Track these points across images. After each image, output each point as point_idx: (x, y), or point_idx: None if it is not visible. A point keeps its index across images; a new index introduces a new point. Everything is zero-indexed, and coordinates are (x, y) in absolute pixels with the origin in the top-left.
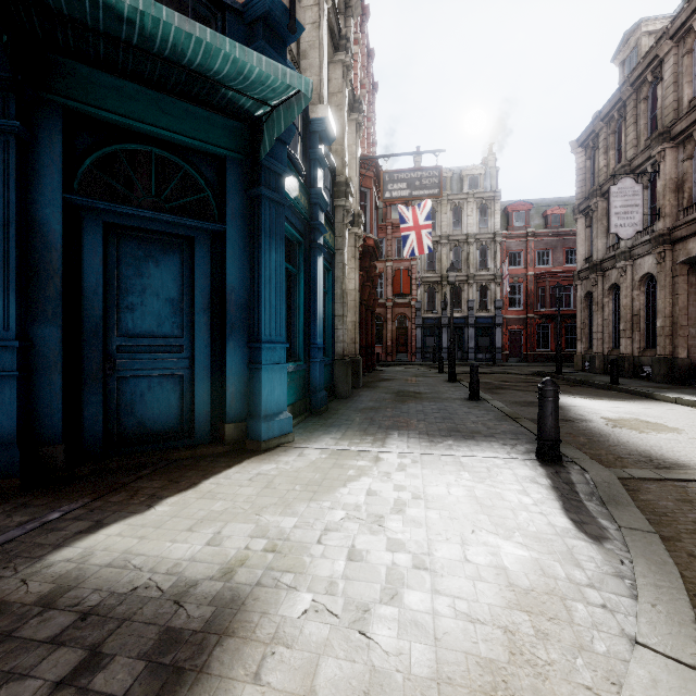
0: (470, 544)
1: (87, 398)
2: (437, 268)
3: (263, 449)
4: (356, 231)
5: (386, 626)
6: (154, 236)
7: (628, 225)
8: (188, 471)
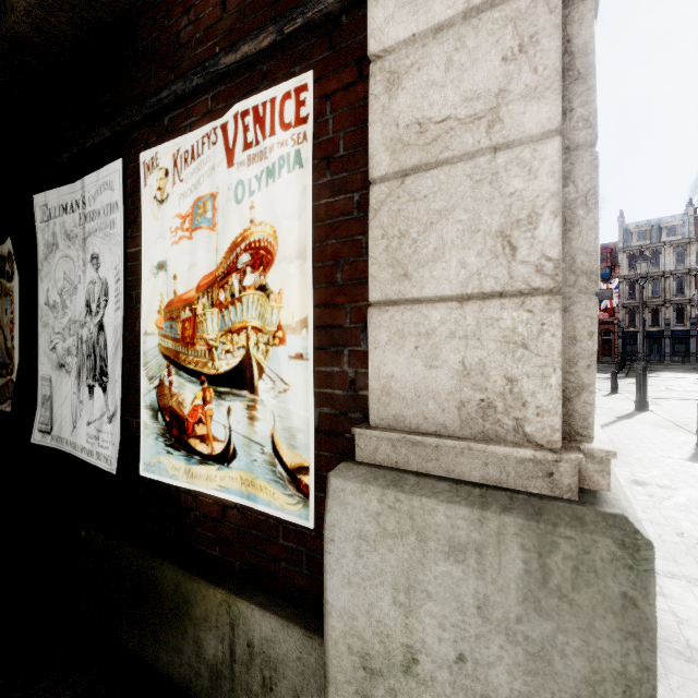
0: None
1: None
2: (637, 296)
3: None
4: None
5: None
6: None
7: None
8: None
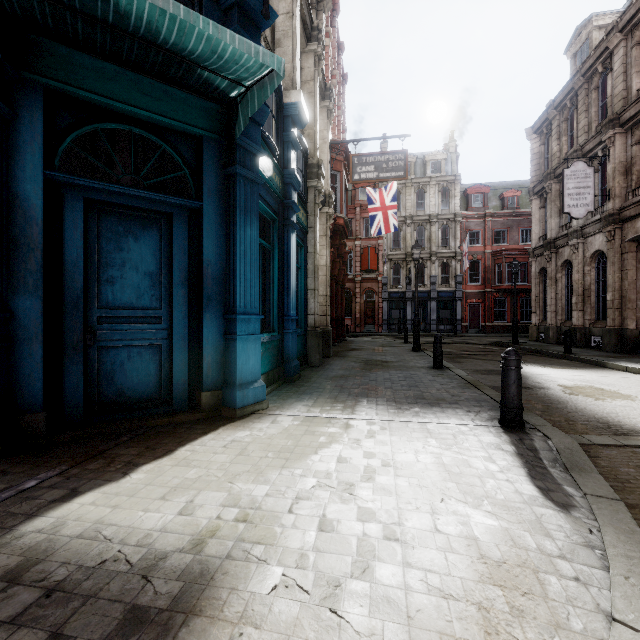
0: (440, 513)
1: (68, 368)
2: (402, 246)
3: (238, 416)
4: (327, 210)
5: (358, 603)
6: (134, 212)
7: (580, 205)
8: (165, 438)
